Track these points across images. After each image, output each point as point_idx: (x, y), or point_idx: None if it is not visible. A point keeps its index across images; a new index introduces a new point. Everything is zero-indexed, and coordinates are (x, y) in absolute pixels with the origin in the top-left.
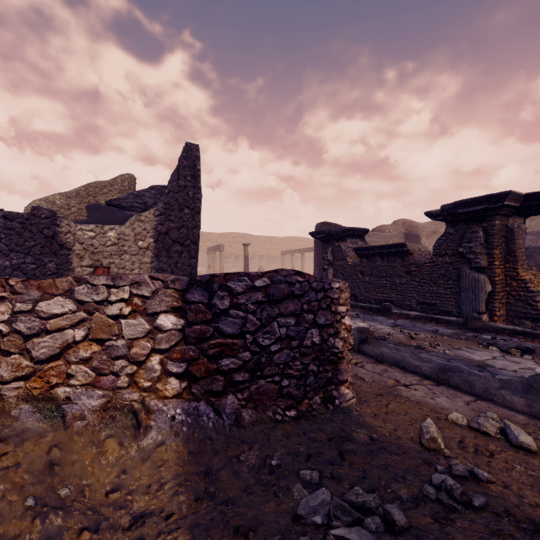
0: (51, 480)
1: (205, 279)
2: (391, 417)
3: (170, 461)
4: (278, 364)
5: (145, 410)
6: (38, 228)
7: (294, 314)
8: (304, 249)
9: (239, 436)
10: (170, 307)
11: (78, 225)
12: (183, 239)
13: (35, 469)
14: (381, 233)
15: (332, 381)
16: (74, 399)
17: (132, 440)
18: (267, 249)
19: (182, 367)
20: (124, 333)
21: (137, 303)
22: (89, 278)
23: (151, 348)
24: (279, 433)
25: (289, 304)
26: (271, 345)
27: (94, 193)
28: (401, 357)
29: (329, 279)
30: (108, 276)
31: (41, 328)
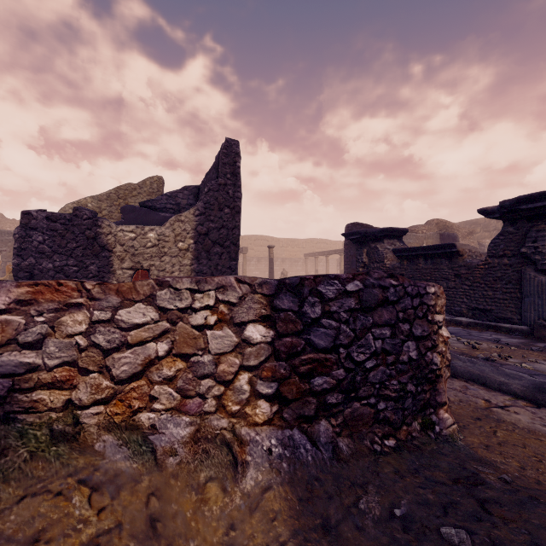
0: (153, 542)
1: (295, 283)
2: (507, 449)
3: (277, 509)
4: (373, 383)
5: (237, 441)
6: (80, 229)
7: (388, 324)
8: (328, 251)
9: (342, 473)
10: (258, 316)
11: (119, 226)
12: (223, 240)
13: (134, 527)
14: (415, 234)
15: (430, 404)
16: (160, 428)
17: (231, 481)
18: (289, 251)
19: (273, 387)
20: (210, 347)
21: (222, 311)
22: (172, 281)
23: (239, 364)
24: (385, 469)
25: (384, 312)
26: (366, 361)
27: (124, 196)
28: (479, 371)
29: (423, 283)
30: (192, 278)
31: (122, 341)
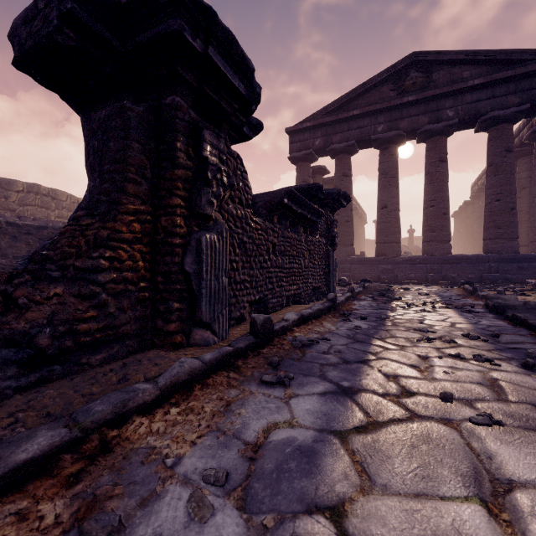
0: None
1: None
2: None
3: None
4: None
5: None
6: None
7: None
8: None
9: None
10: None
11: None
12: None
13: None
14: None
15: None
16: None
17: None
18: None
19: None
20: None
21: None
22: None
23: None
24: None
25: None
26: None
27: None
28: None
29: None
30: None
31: None
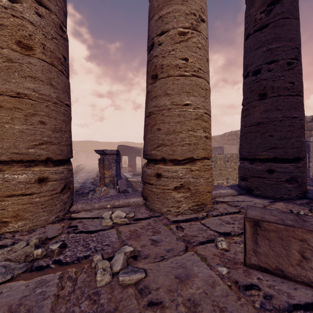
0: None
1: None
2: None
3: None
4: None
5: None
6: None
7: None
8: None
9: None
10: None
11: None
12: None
13: None
14: None
15: None
16: None
17: None
18: None
19: None
20: None
21: None
22: None
23: None
24: None
25: None
26: None
27: None
28: None
29: None
30: None
31: None
